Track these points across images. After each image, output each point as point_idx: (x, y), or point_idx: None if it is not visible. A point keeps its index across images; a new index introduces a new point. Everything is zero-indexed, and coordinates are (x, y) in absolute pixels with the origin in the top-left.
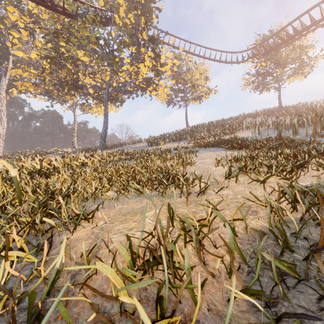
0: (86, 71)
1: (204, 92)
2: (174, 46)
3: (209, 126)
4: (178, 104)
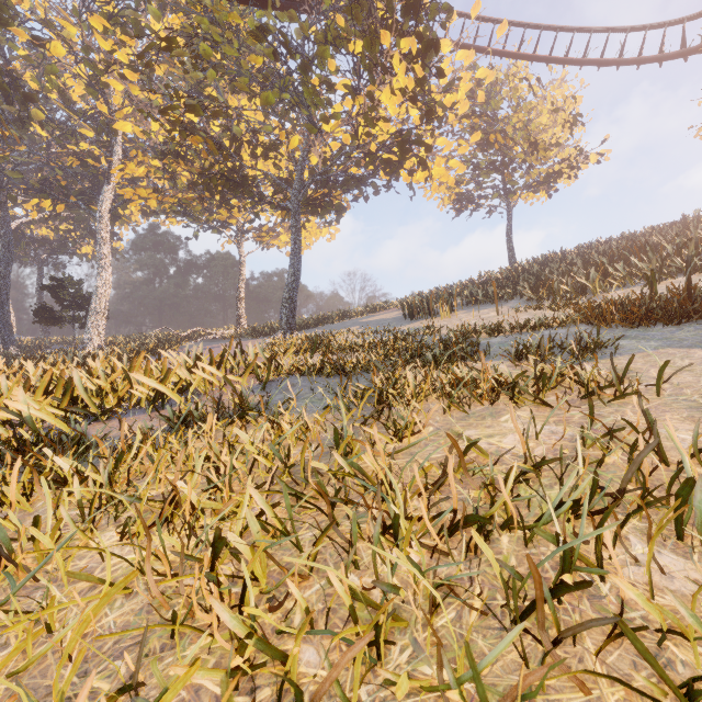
0: (257, 144)
1: (564, 162)
2: (476, 48)
3: (588, 255)
4: (487, 205)
